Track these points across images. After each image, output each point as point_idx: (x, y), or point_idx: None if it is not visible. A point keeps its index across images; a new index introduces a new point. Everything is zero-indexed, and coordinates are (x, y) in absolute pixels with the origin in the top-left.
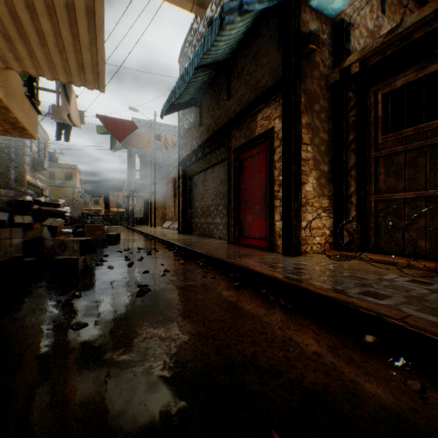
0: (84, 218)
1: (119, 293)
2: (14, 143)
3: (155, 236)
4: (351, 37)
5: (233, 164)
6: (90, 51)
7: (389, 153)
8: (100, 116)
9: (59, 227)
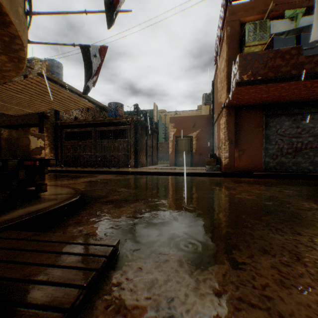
0: None
1: None
2: None
3: None
4: (61, 112)
5: None
6: None
7: (67, 145)
8: None
9: None
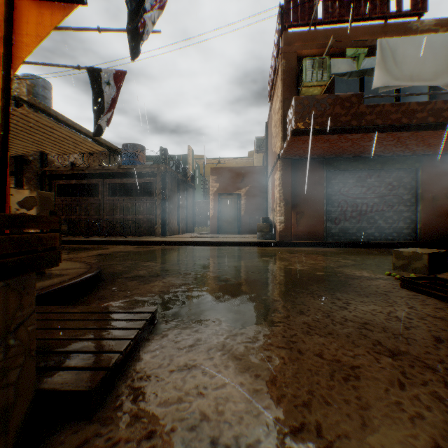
0: None
1: None
2: None
3: None
4: (51, 155)
5: None
6: None
7: (60, 203)
8: None
9: None
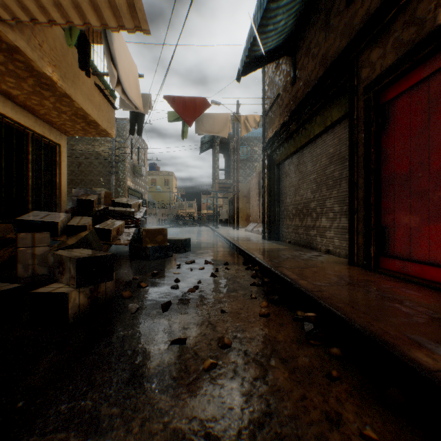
0: (177, 220)
1: None
2: (114, 151)
3: (232, 242)
4: None
5: (363, 116)
6: None
7: None
8: (167, 96)
9: (112, 231)
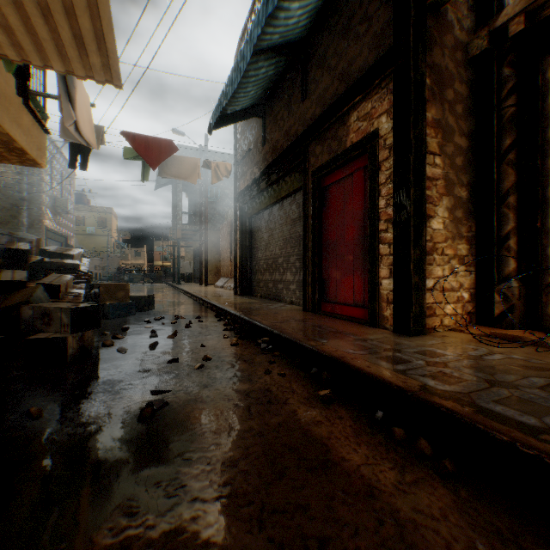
0: (120, 274)
1: (112, 408)
2: (27, 177)
3: (202, 298)
4: None
5: (312, 194)
6: (89, 12)
7: None
8: (126, 133)
9: (63, 286)
